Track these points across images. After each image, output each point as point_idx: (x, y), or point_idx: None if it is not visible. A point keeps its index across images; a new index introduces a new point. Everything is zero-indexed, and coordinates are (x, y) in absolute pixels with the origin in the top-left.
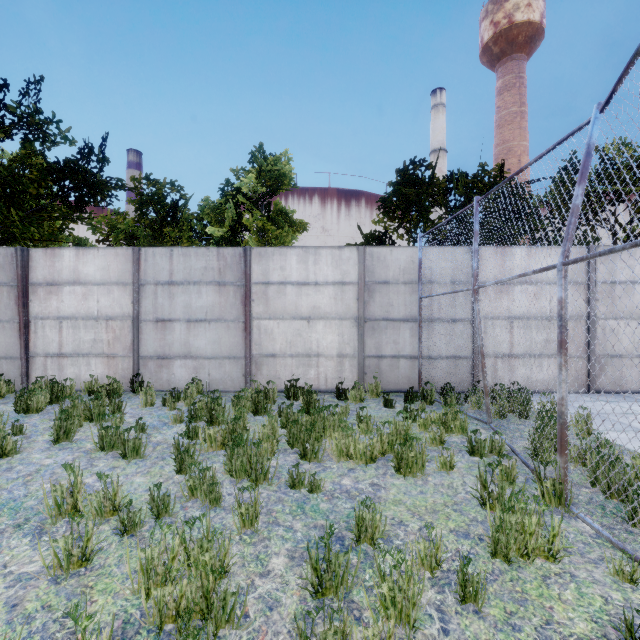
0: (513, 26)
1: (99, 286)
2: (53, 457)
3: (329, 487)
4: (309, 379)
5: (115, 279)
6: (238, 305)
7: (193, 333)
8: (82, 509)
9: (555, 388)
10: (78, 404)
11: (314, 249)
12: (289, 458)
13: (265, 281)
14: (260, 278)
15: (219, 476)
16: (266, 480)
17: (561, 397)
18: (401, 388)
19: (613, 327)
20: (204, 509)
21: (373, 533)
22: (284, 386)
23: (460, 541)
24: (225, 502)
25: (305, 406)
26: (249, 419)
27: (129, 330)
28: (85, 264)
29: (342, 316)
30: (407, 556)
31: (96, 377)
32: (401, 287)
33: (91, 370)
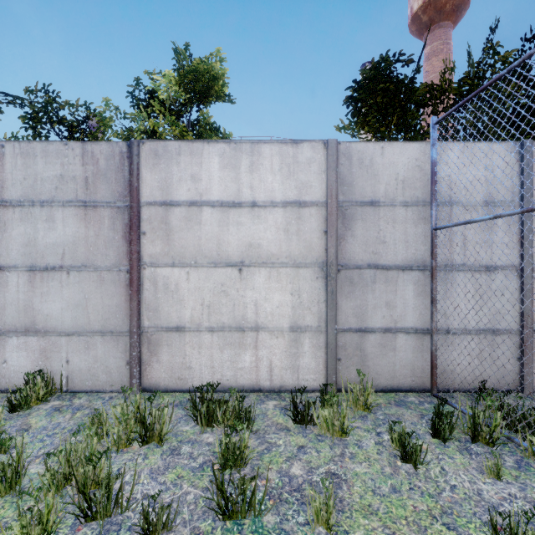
0: None
1: None
2: None
3: None
4: (241, 369)
5: None
6: (118, 241)
7: (39, 290)
8: None
9: None
10: None
11: (250, 144)
12: None
13: (165, 200)
14: (156, 194)
15: None
16: None
17: None
18: (399, 384)
19: None
20: None
21: None
22: (198, 382)
23: None
24: None
25: (218, 495)
26: None
27: None
28: None
29: (298, 261)
30: None
31: None
32: (399, 211)
33: None
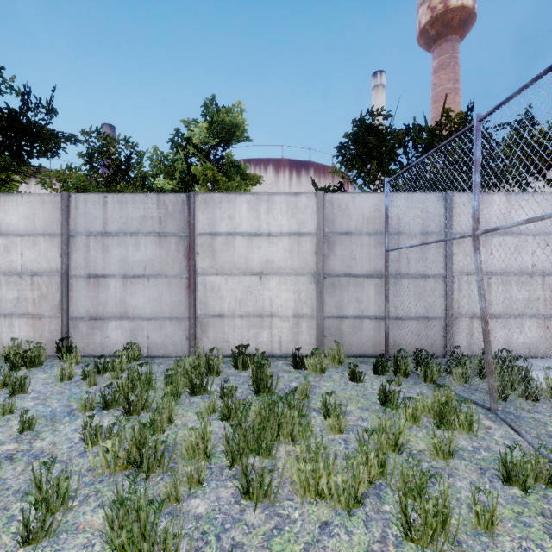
0: (448, 10)
1: (23, 237)
2: None
3: None
4: (261, 342)
5: (41, 229)
6: (181, 259)
7: (130, 290)
8: None
9: (538, 352)
10: None
11: (267, 195)
12: (224, 492)
13: (211, 232)
14: (206, 228)
15: (95, 550)
16: None
17: None
18: (365, 352)
19: None
20: None
21: None
22: (233, 350)
23: None
24: None
25: (254, 384)
26: (183, 402)
27: (57, 287)
28: (7, 212)
29: (298, 271)
30: None
31: (20, 340)
32: (365, 238)
33: (14, 332)
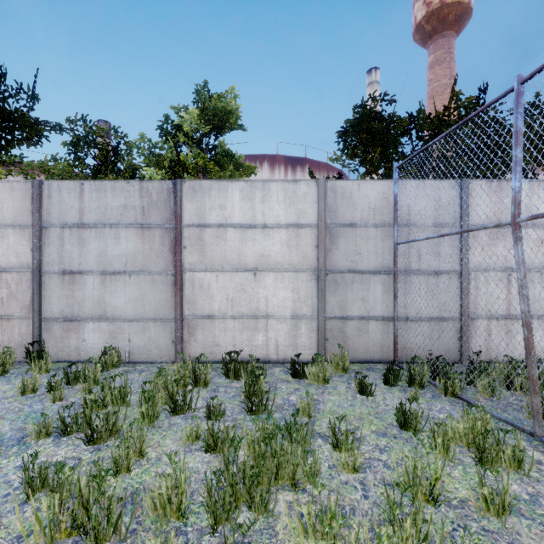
0: (444, 5)
1: None
2: None
3: None
4: (256, 346)
5: (10, 220)
6: (166, 253)
7: (109, 288)
8: None
9: None
10: None
11: (262, 182)
12: None
13: (200, 223)
14: (194, 219)
15: None
16: None
17: None
18: (371, 357)
19: None
20: None
21: None
22: (224, 355)
23: None
24: None
25: (247, 400)
26: (161, 424)
27: (28, 285)
28: None
29: (297, 267)
30: None
31: None
32: (371, 231)
33: None
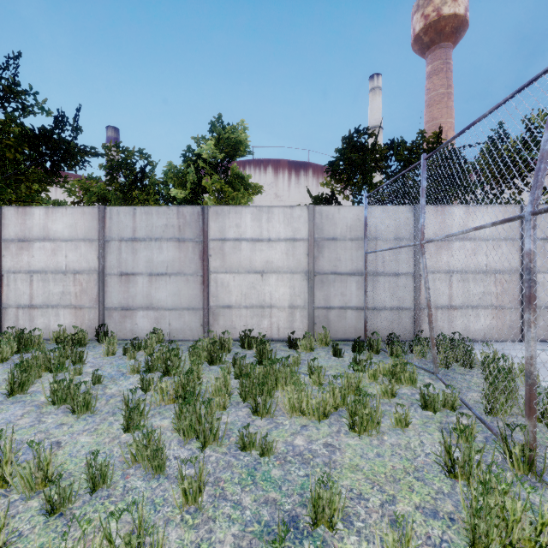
0: (441, 18)
1: (67, 242)
2: (3, 412)
3: (281, 448)
4: (262, 329)
5: (82, 236)
6: (196, 260)
7: (155, 286)
8: (10, 481)
9: (491, 337)
10: (39, 355)
11: (267, 208)
12: (241, 413)
13: (222, 237)
14: (217, 235)
15: (168, 435)
16: (215, 441)
17: (530, 356)
18: (348, 337)
19: (545, 280)
20: (146, 477)
21: (331, 515)
22: (239, 335)
23: (429, 522)
24: (170, 468)
25: (258, 356)
26: (204, 369)
27: (95, 283)
28: (54, 222)
29: (293, 270)
30: (371, 545)
31: (64, 327)
32: (348, 243)
33: (60, 320)
